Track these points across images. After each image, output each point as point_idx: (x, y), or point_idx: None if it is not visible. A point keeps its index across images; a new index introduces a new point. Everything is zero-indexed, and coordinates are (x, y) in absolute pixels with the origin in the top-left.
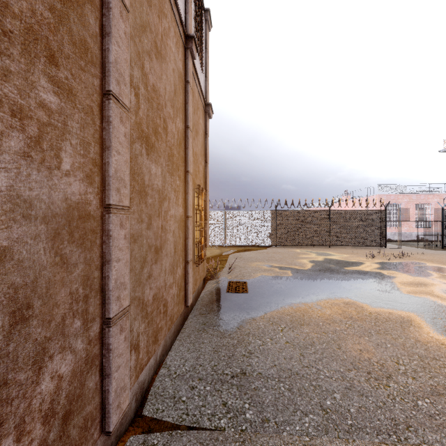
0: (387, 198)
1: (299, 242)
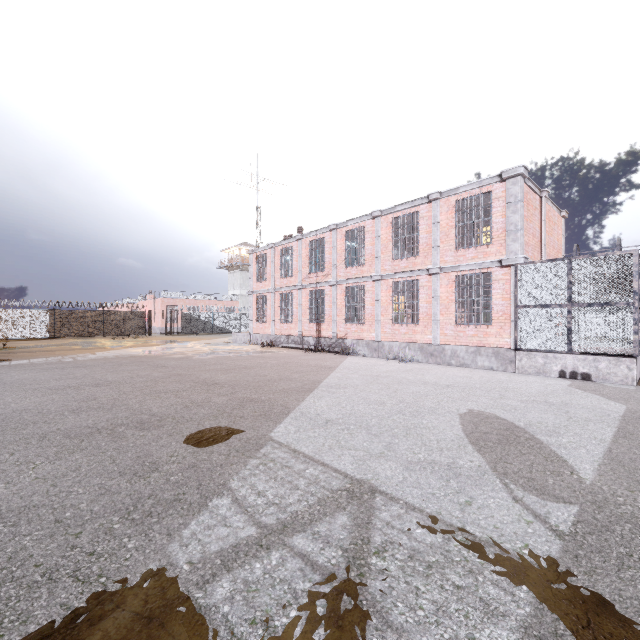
0: (169, 301)
1: (77, 334)
